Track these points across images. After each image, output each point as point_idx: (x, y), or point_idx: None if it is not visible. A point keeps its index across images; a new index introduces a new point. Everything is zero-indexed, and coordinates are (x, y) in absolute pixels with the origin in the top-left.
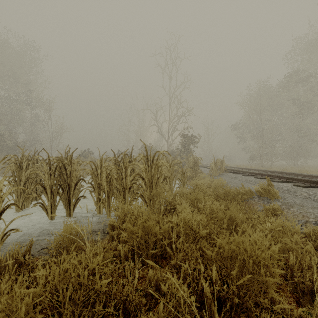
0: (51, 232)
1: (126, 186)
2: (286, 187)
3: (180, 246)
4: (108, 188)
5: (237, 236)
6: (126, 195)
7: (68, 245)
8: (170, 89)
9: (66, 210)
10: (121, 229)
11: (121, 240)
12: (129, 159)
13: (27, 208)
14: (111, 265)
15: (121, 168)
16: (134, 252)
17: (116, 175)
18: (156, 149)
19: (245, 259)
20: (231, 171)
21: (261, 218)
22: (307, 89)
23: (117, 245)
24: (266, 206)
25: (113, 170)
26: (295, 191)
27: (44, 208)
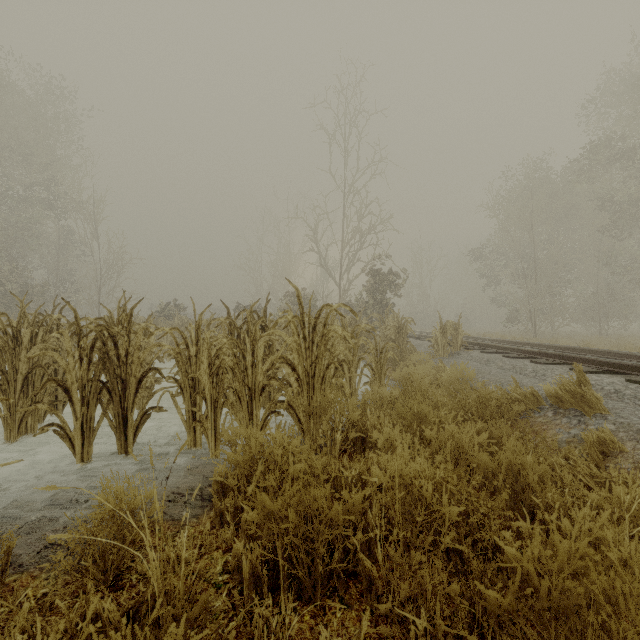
0: (79, 495)
1: (255, 385)
2: (611, 384)
3: (397, 557)
4: (213, 390)
5: (565, 543)
6: (255, 404)
7: (106, 546)
8: (345, 176)
9: (118, 440)
10: (243, 493)
11: (243, 529)
12: (261, 322)
13: (33, 433)
14: (216, 599)
15: (243, 342)
16: (277, 563)
17: (232, 360)
18: (316, 300)
19: (612, 627)
20: (476, 347)
21: (582, 467)
22: (631, 175)
23: (232, 538)
24: (591, 438)
25: (225, 348)
26: (636, 394)
27: (65, 436)
